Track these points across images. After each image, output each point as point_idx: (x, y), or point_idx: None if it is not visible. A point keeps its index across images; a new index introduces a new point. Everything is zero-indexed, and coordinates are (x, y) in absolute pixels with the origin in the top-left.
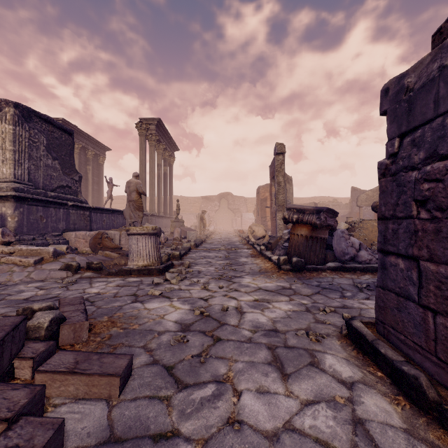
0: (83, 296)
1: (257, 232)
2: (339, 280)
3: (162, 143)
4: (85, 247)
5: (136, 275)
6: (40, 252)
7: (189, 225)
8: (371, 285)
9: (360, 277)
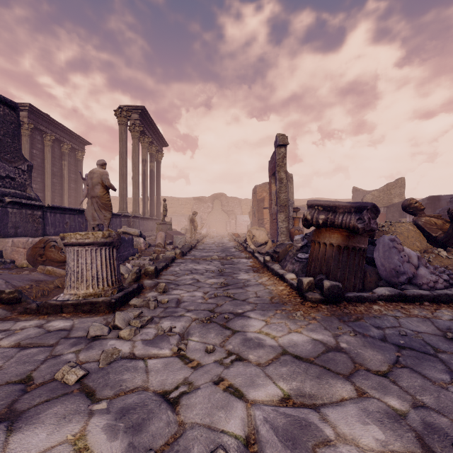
0: None
1: (258, 237)
2: (410, 322)
3: (148, 135)
4: (25, 259)
5: (71, 313)
6: None
7: (180, 228)
8: None
9: (436, 314)
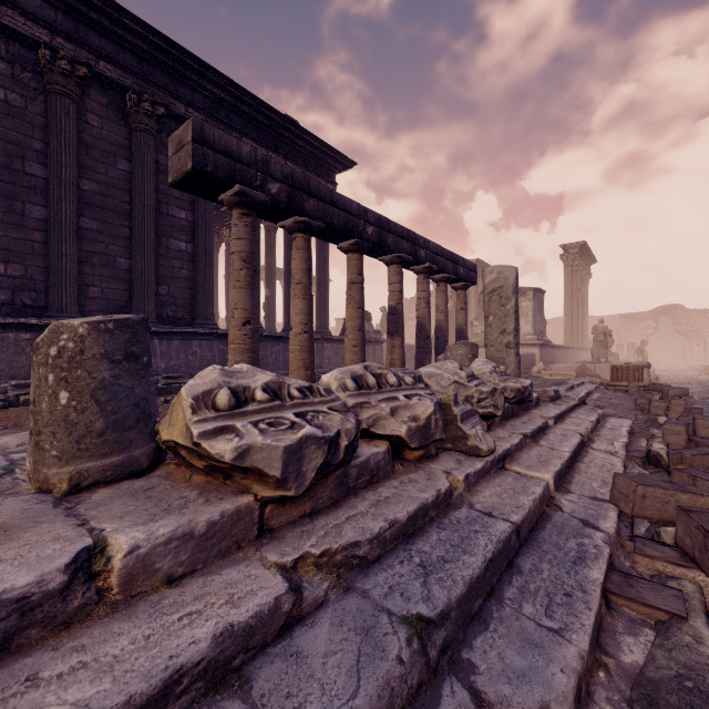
0: None
1: None
2: None
3: (581, 263)
4: None
5: None
6: (568, 375)
7: None
8: None
9: None
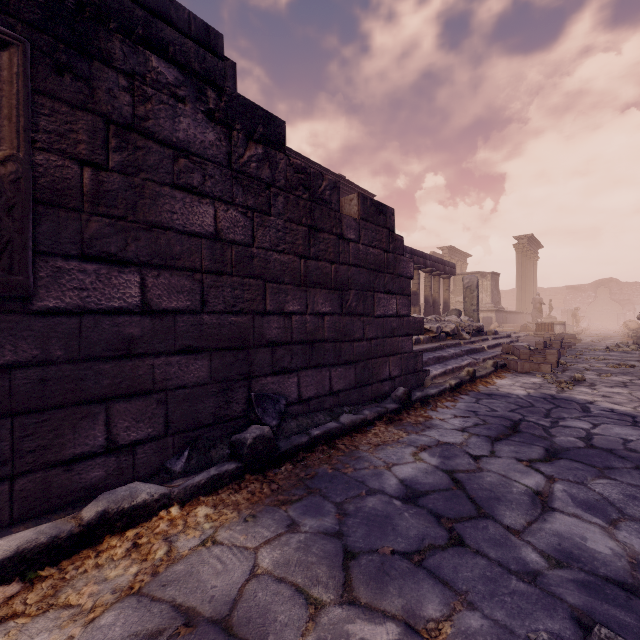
0: None
1: (630, 326)
2: None
3: (530, 249)
4: None
5: None
6: (514, 330)
7: None
8: None
9: None
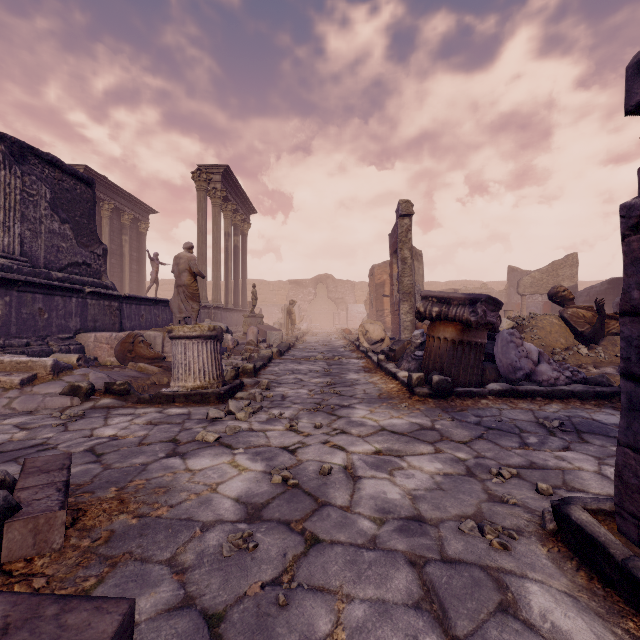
0: (87, 443)
1: (372, 333)
2: (511, 413)
3: (232, 201)
4: (109, 356)
5: (183, 403)
6: (32, 366)
7: (271, 322)
8: (565, 422)
9: (543, 408)
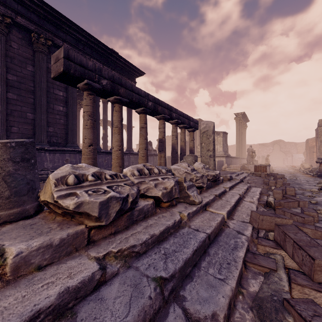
0: None
1: (305, 166)
2: None
3: (243, 121)
4: None
5: None
6: (237, 169)
7: None
8: None
9: None
